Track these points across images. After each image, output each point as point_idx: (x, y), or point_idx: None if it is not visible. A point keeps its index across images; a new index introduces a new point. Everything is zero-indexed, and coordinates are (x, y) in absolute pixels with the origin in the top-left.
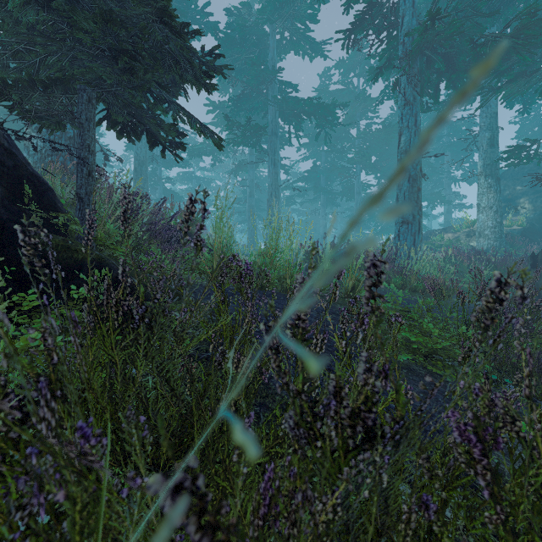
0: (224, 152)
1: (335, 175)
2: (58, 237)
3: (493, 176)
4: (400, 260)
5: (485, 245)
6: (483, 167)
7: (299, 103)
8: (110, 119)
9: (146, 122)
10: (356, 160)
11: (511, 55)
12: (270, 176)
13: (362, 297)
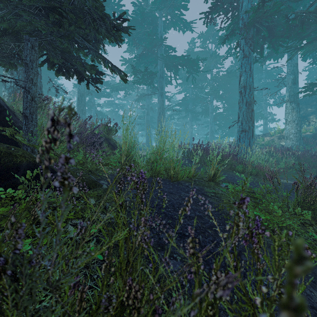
0: (132, 88)
1: (198, 102)
2: (3, 145)
3: (295, 102)
4: (240, 154)
5: (290, 144)
6: (289, 96)
7: (176, 58)
8: (49, 62)
9: (74, 63)
10: (211, 93)
11: (311, 26)
12: (159, 102)
13: (219, 181)
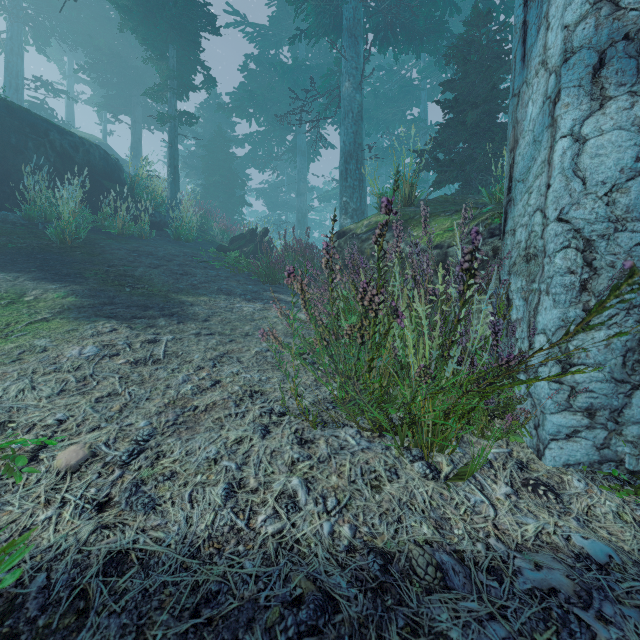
0: None
1: None
2: None
3: None
4: None
5: None
6: None
7: None
8: None
9: None
10: None
11: None
12: None
13: None
